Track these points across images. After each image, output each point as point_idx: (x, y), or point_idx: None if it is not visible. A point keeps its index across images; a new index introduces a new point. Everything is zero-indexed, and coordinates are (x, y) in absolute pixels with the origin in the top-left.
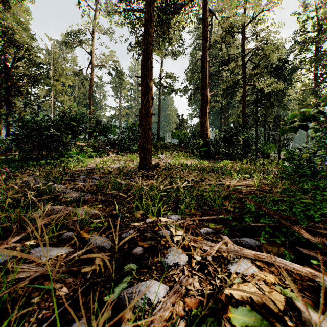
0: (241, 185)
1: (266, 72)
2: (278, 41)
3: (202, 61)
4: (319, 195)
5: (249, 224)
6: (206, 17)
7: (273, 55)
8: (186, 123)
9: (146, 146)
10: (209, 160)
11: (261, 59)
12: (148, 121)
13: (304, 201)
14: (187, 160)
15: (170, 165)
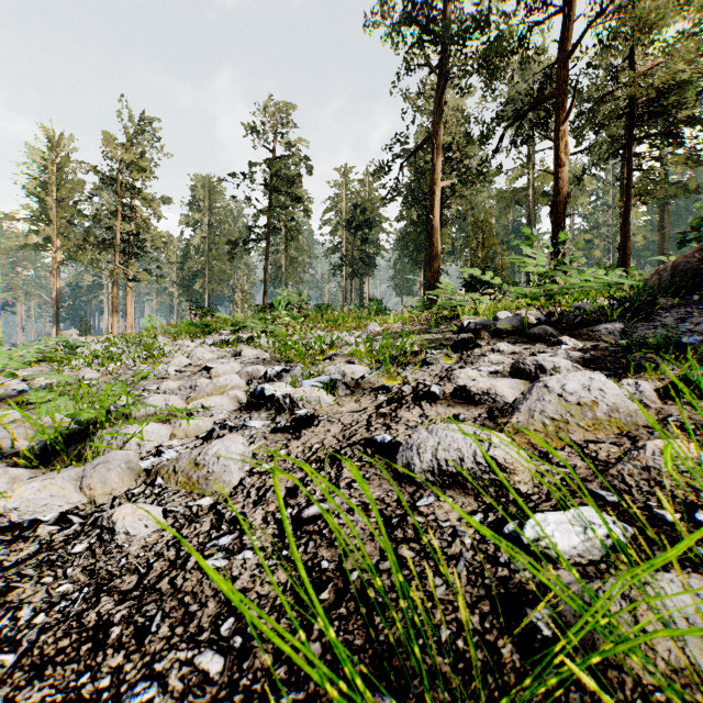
0: None
1: None
2: None
3: None
4: None
5: None
6: None
7: None
8: None
9: None
10: None
11: None
12: None
13: None
14: None
15: None
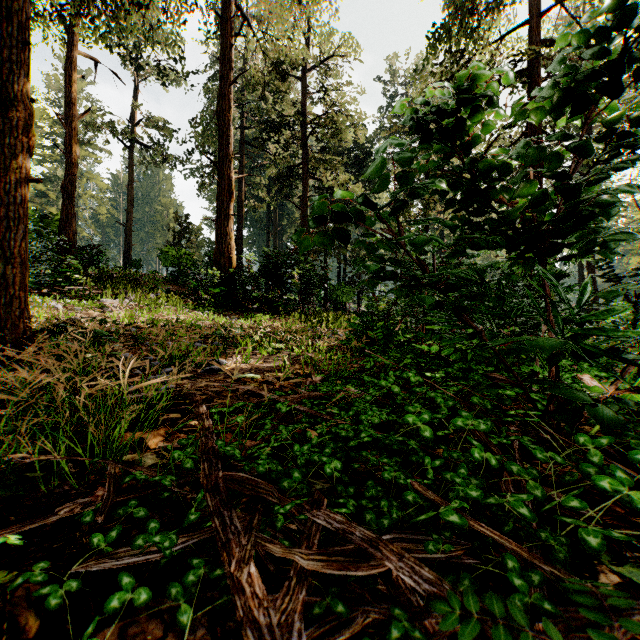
0: (262, 368)
1: (341, 162)
2: (356, 113)
3: (220, 104)
4: (374, 388)
5: (85, 567)
6: (229, 14)
7: (348, 133)
8: (196, 235)
9: (0, 270)
10: (233, 313)
11: (332, 135)
12: (13, 195)
13: (335, 412)
14: (178, 312)
15: (123, 325)
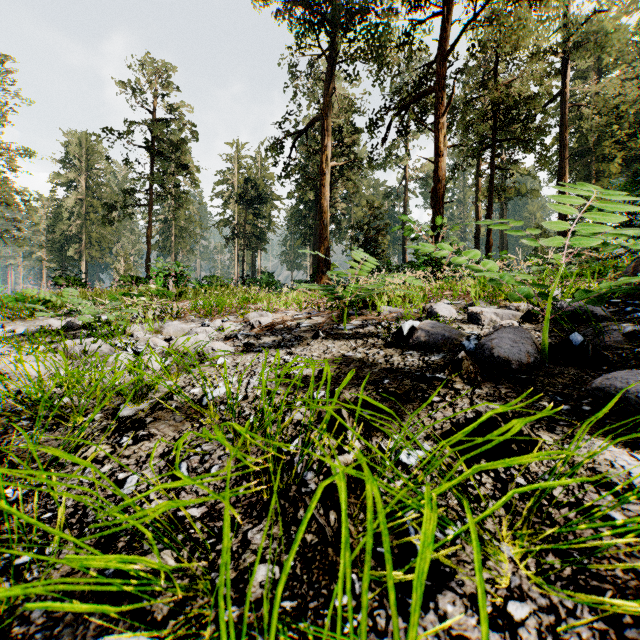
0: None
1: None
2: None
3: (558, 175)
4: None
5: None
6: (565, 120)
7: None
8: None
9: None
10: None
11: None
12: None
13: None
14: None
15: None
